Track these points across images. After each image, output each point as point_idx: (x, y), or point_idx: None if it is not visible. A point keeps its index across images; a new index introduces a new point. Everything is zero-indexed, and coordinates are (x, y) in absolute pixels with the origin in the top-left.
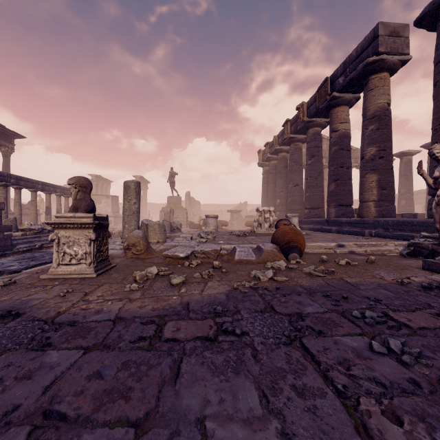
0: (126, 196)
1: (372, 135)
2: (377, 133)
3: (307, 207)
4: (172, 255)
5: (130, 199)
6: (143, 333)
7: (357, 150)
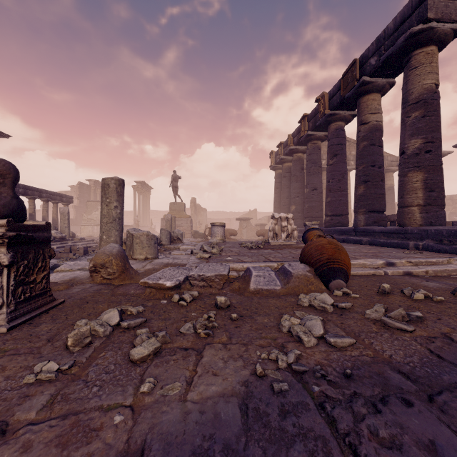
0: (104, 198)
1: (417, 123)
2: (423, 121)
3: (329, 214)
4: (155, 284)
5: (109, 201)
6: None
7: None
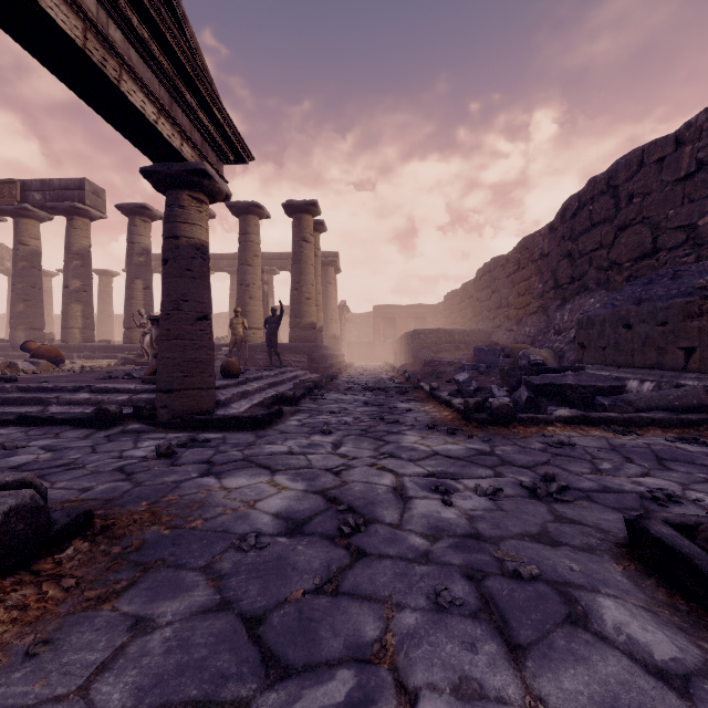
0: None
1: (78, 270)
2: (82, 270)
3: None
4: None
5: None
6: (87, 374)
7: (3, 247)
